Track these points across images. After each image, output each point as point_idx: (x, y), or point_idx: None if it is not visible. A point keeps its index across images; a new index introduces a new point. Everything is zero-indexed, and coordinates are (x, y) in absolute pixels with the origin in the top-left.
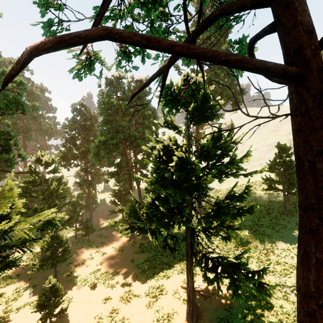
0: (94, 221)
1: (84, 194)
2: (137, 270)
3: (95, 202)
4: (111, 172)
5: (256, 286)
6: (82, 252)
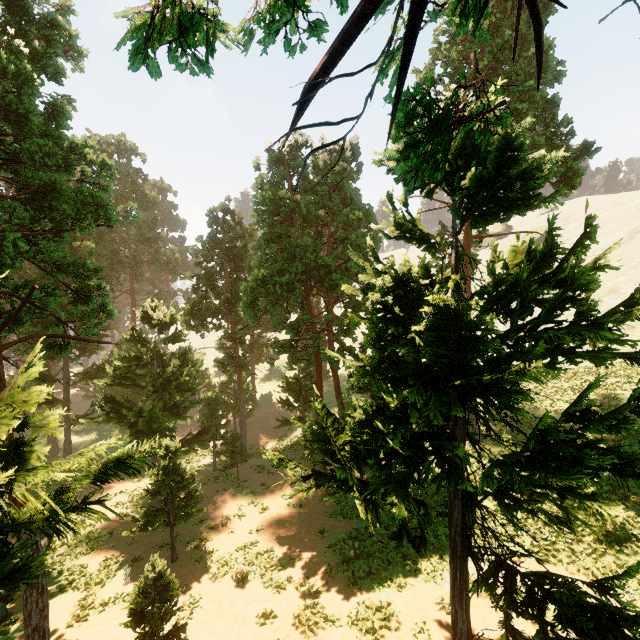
0: (250, 437)
1: (230, 383)
2: (332, 557)
3: (252, 399)
4: (280, 343)
5: None
6: (223, 499)
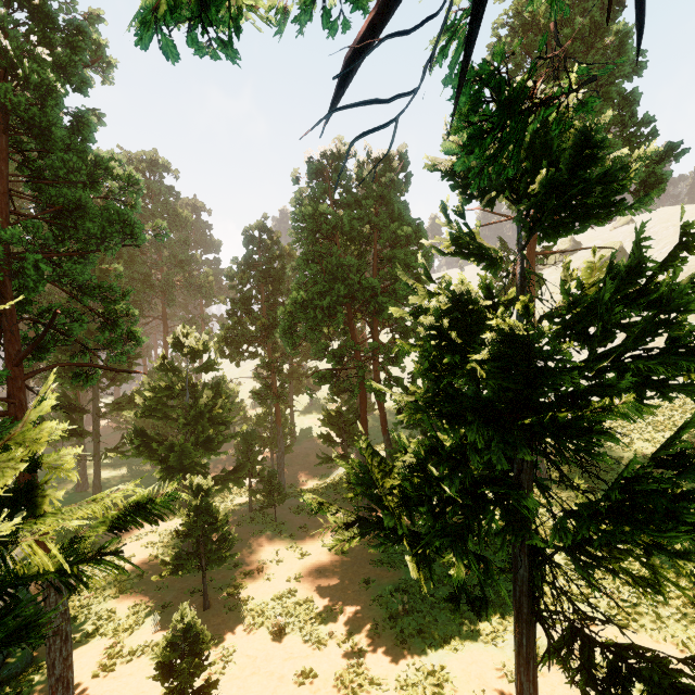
0: (288, 475)
1: (267, 416)
2: (378, 611)
3: (291, 433)
4: (321, 372)
5: None
6: (259, 542)
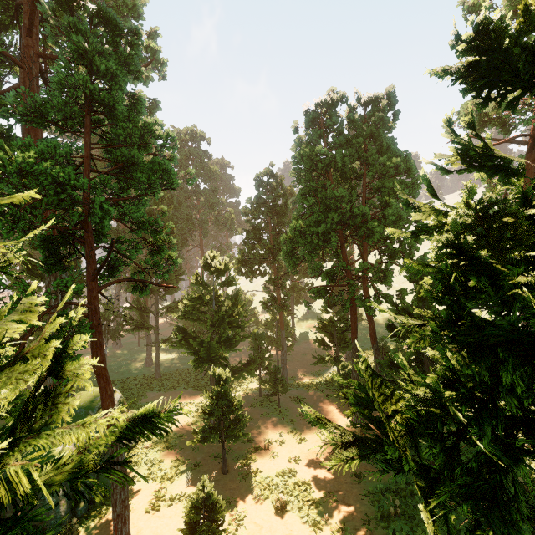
0: (290, 369)
1: (273, 321)
2: (369, 507)
3: (292, 335)
4: (316, 288)
5: None
6: (266, 423)
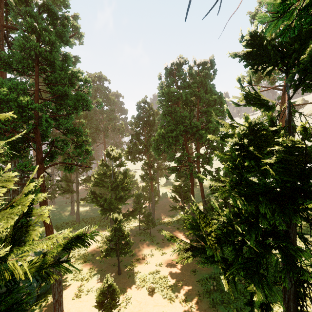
0: (156, 214)
1: (147, 187)
2: (200, 287)
3: (157, 195)
4: (171, 168)
5: None
6: (143, 245)
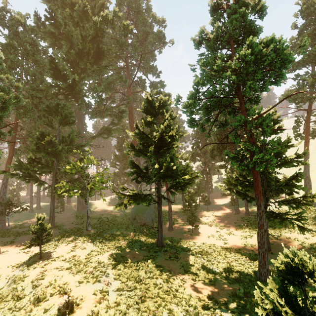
0: (210, 201)
1: (203, 180)
2: (237, 227)
3: (211, 187)
4: (221, 165)
5: (299, 228)
6: (203, 213)
